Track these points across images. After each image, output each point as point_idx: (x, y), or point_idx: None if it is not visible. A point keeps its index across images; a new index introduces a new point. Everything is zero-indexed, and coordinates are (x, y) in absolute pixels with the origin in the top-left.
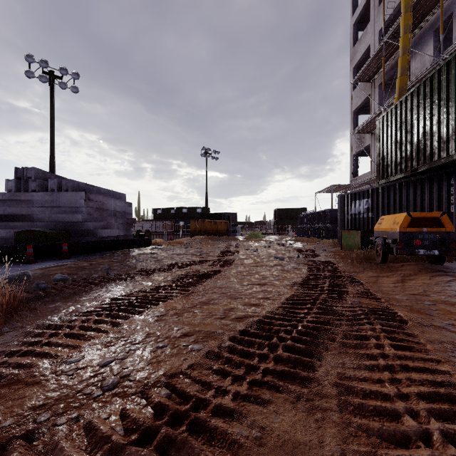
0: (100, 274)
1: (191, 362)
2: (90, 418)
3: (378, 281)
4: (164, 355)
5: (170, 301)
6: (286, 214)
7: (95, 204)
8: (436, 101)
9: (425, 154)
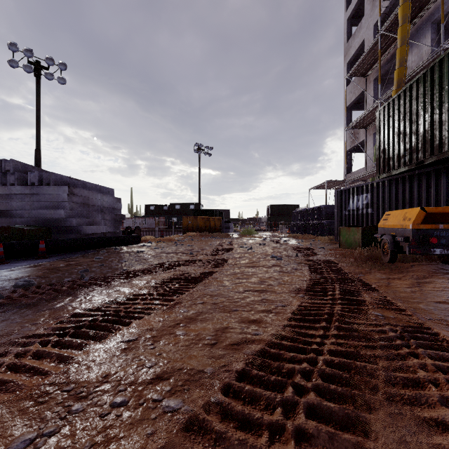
0: (73, 278)
1: (159, 442)
2: None
3: (391, 285)
4: (120, 423)
5: (147, 318)
6: (278, 211)
7: (79, 199)
8: (446, 87)
9: (433, 145)
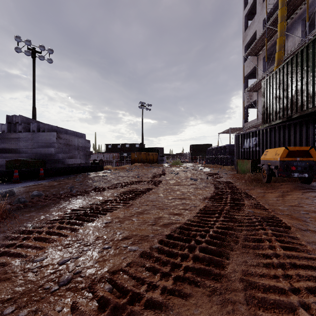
0: (65, 191)
1: (129, 261)
2: (46, 311)
3: (265, 196)
4: (109, 254)
5: (115, 212)
6: (197, 148)
7: (63, 141)
8: (305, 68)
9: (297, 106)
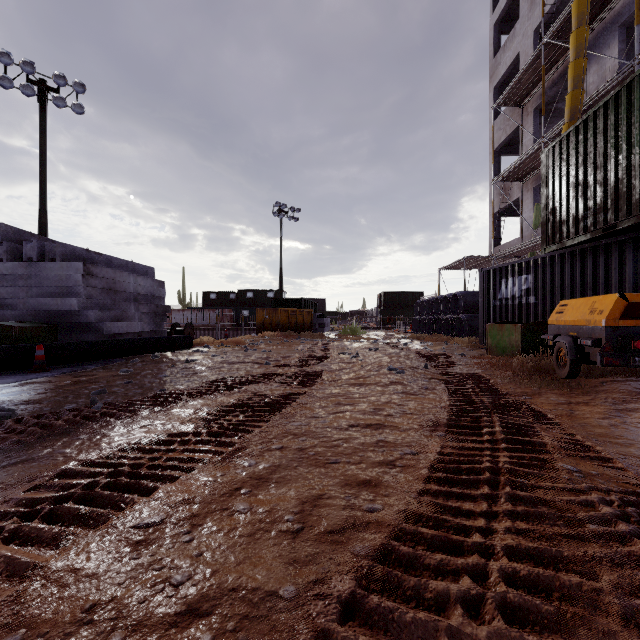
0: (79, 403)
1: None
2: None
3: (576, 414)
4: None
5: (184, 480)
6: (394, 301)
7: (100, 283)
8: None
9: (630, 201)
